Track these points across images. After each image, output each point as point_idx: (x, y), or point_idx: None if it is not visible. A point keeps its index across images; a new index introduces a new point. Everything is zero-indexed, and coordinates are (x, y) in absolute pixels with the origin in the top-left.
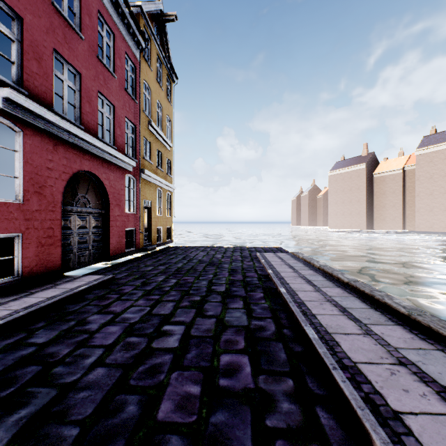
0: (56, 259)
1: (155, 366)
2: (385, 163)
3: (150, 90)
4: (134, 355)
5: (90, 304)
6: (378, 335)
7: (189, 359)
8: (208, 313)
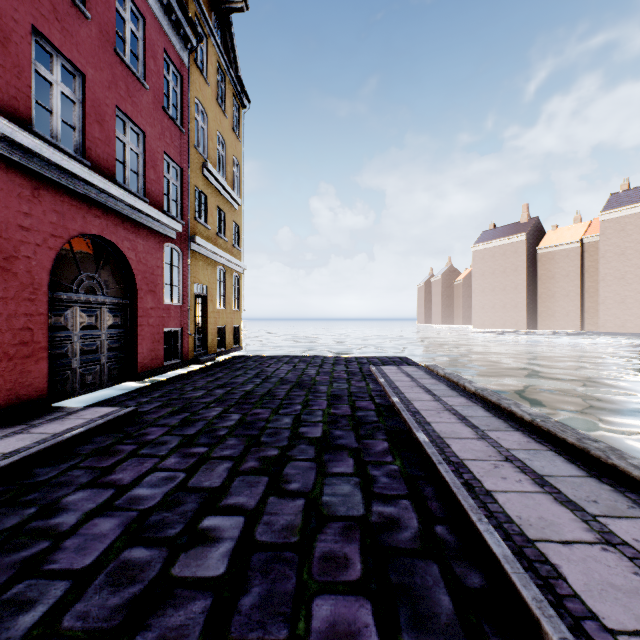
0: (37, 381)
1: (168, 635)
2: (554, 233)
3: (205, 116)
4: (128, 599)
5: (79, 465)
6: (630, 546)
7: (245, 614)
8: (291, 485)
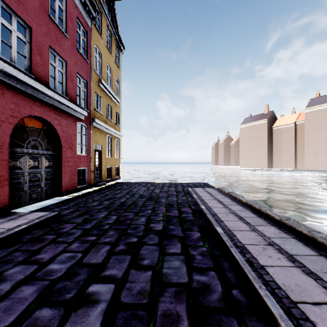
0: (2, 198)
1: None
2: (281, 119)
3: (100, 54)
4: None
5: (20, 248)
6: None
7: None
8: (144, 261)
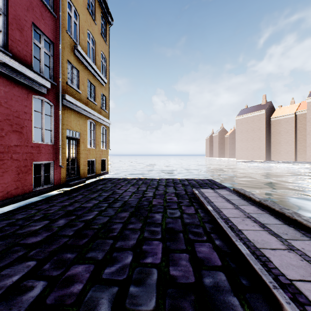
0: None
1: None
2: (279, 109)
3: (78, 15)
4: None
5: None
6: None
7: None
8: None
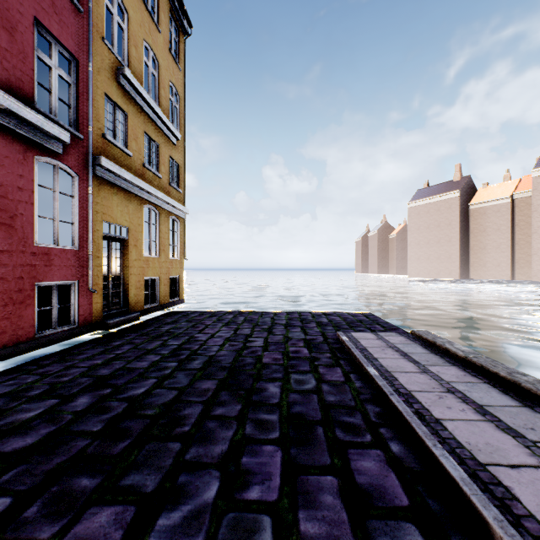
0: None
1: None
2: (484, 190)
3: (125, 13)
4: None
5: None
6: None
7: None
8: None
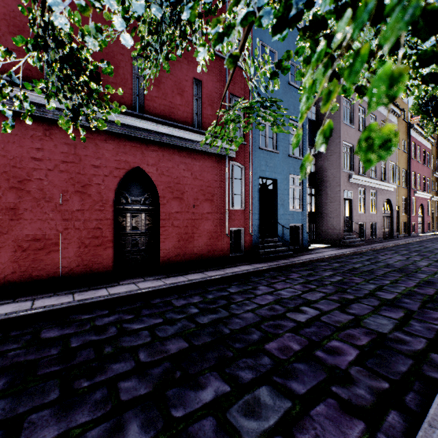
0: (417, 230)
1: None
2: None
3: (432, 156)
4: None
5: None
6: None
7: None
8: None
